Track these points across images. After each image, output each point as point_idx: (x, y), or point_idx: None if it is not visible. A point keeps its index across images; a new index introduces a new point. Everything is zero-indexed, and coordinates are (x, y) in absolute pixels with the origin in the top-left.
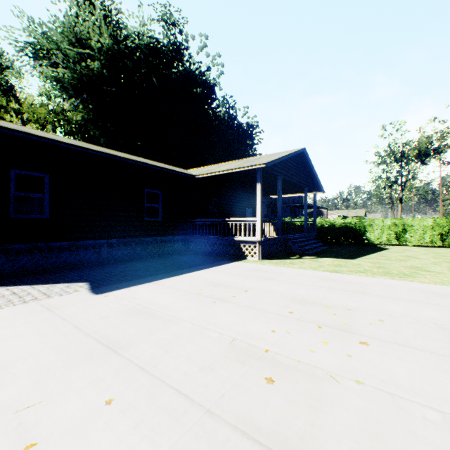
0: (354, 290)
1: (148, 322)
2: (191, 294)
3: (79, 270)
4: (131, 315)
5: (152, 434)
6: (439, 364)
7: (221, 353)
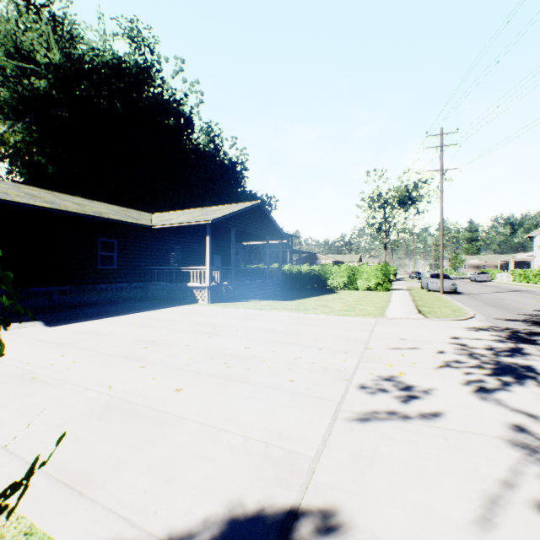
0: (250, 318)
1: (89, 336)
2: (128, 324)
3: None
4: (78, 334)
5: (82, 359)
6: (235, 340)
7: (128, 343)
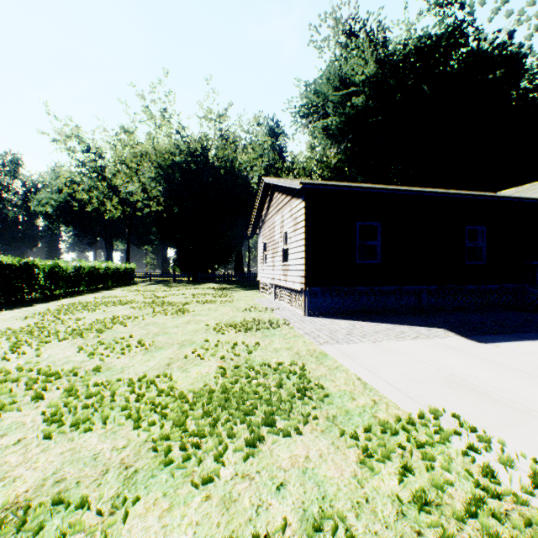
0: None
1: None
2: None
3: (407, 315)
4: None
5: None
6: None
7: None
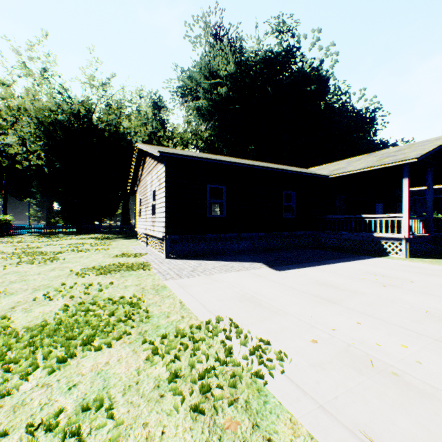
0: None
1: (338, 291)
2: (356, 279)
3: (243, 254)
4: (320, 286)
5: (403, 340)
6: None
7: (421, 316)
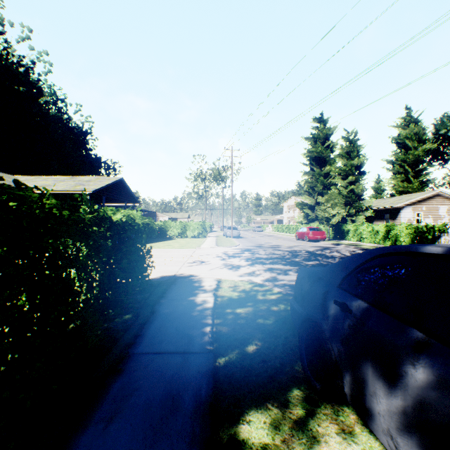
0: None
1: None
2: None
3: None
4: None
5: None
6: None
7: None
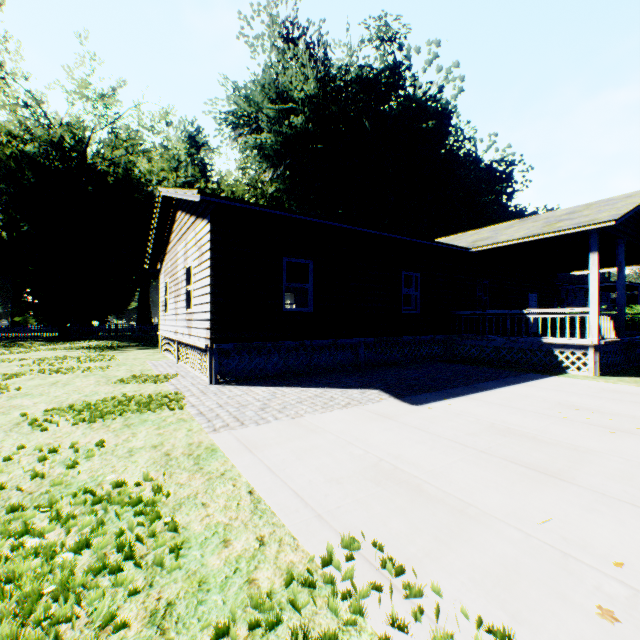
0: None
1: (545, 448)
2: (554, 418)
3: (342, 374)
4: (505, 436)
5: None
6: None
7: None
